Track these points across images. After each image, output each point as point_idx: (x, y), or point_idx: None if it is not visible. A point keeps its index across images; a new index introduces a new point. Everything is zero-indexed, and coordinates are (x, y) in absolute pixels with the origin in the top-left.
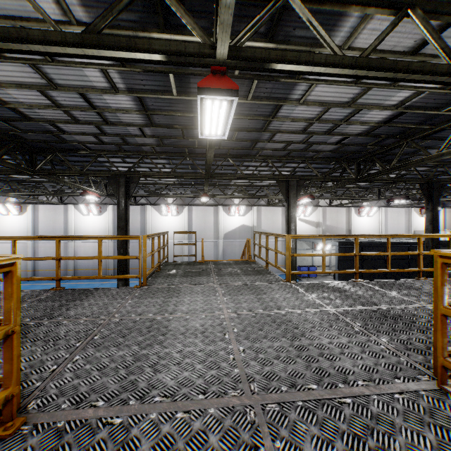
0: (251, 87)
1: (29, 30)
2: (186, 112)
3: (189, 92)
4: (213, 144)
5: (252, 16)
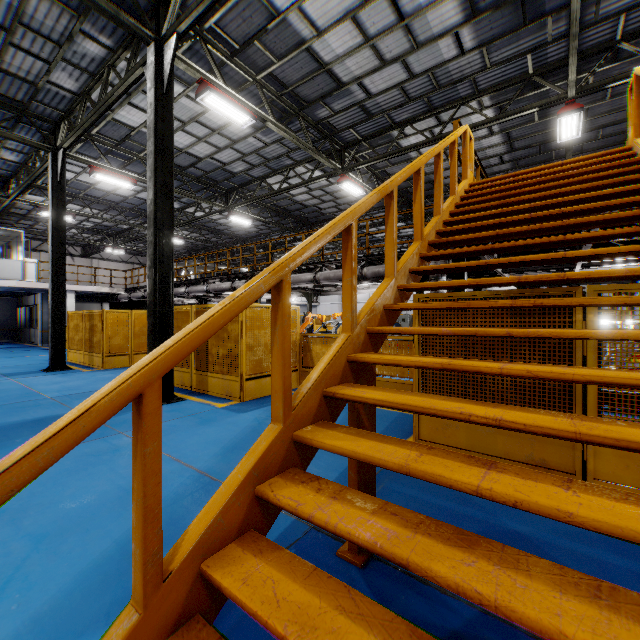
0: (606, 91)
1: (477, 123)
2: (544, 130)
3: (548, 115)
4: (570, 146)
5: (595, 59)
